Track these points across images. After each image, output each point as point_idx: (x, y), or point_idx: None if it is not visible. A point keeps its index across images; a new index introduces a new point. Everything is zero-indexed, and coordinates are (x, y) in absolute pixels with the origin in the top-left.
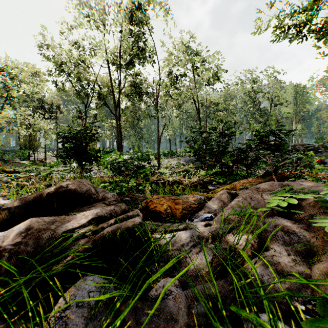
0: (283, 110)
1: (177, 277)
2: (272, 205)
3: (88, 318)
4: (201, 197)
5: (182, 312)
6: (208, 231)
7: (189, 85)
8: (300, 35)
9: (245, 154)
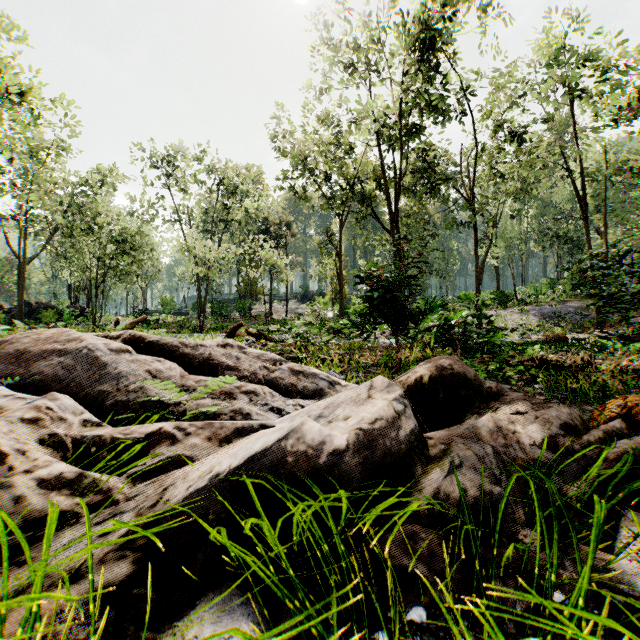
0: None
1: None
2: None
3: None
4: None
5: None
6: None
7: (557, 140)
8: None
9: None
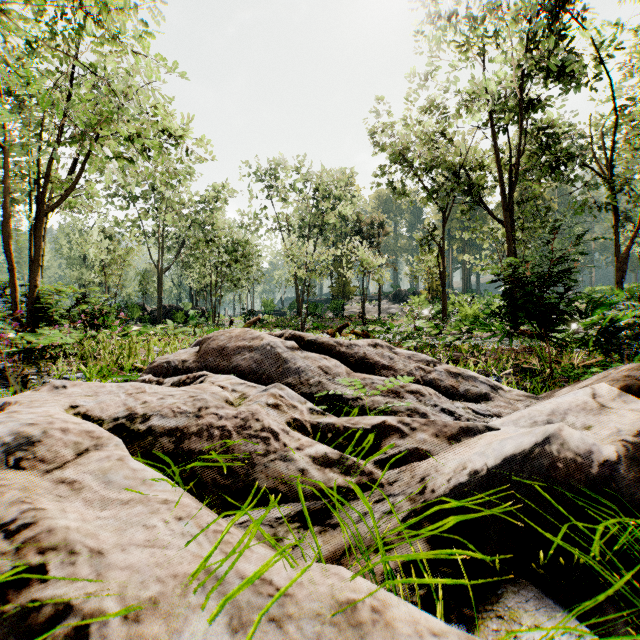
0: None
1: None
2: None
3: None
4: None
5: None
6: None
7: None
8: None
9: None
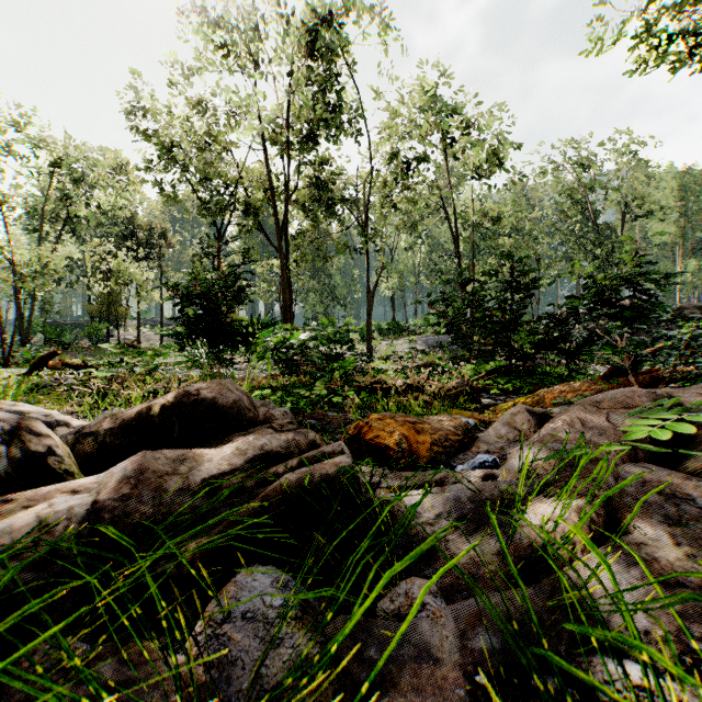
0: (652, 228)
1: (447, 567)
2: (639, 436)
3: (267, 641)
4: (468, 419)
5: (450, 646)
6: (491, 490)
7: (436, 180)
8: (693, 56)
9: (565, 328)
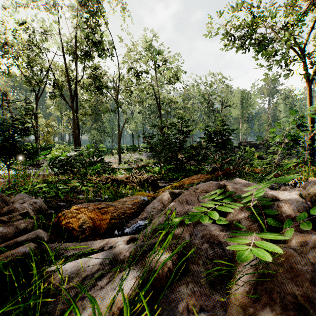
0: (232, 111)
1: None
2: (191, 221)
3: None
4: (144, 198)
5: None
6: (125, 252)
7: (150, 82)
8: (243, 47)
9: (196, 151)
